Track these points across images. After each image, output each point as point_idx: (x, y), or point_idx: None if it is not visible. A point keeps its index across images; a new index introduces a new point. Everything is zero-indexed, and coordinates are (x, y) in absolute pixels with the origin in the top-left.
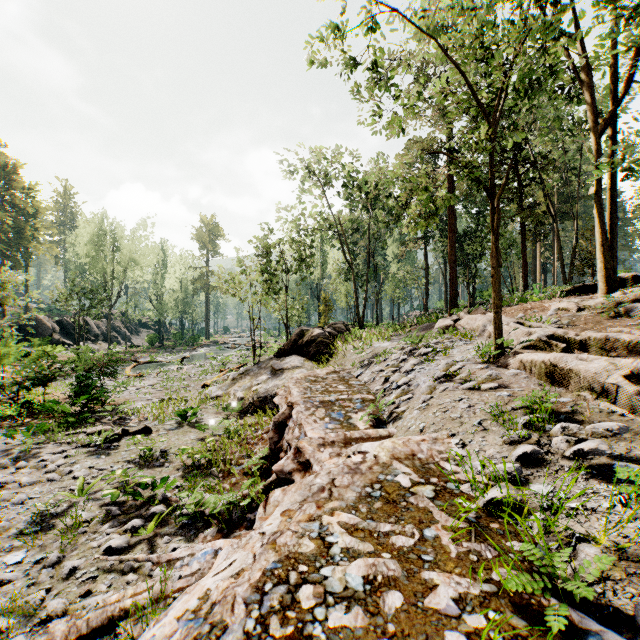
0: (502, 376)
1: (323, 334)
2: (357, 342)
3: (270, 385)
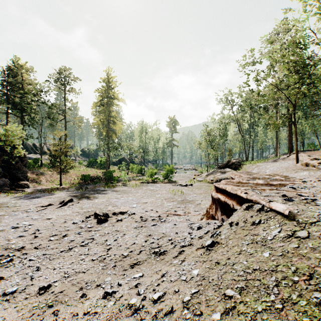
0: (296, 166)
1: (236, 161)
2: (249, 164)
3: (222, 176)
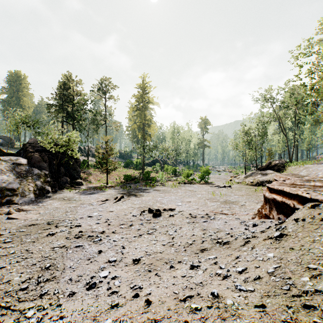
0: None
1: (280, 163)
2: (295, 166)
3: (263, 178)
